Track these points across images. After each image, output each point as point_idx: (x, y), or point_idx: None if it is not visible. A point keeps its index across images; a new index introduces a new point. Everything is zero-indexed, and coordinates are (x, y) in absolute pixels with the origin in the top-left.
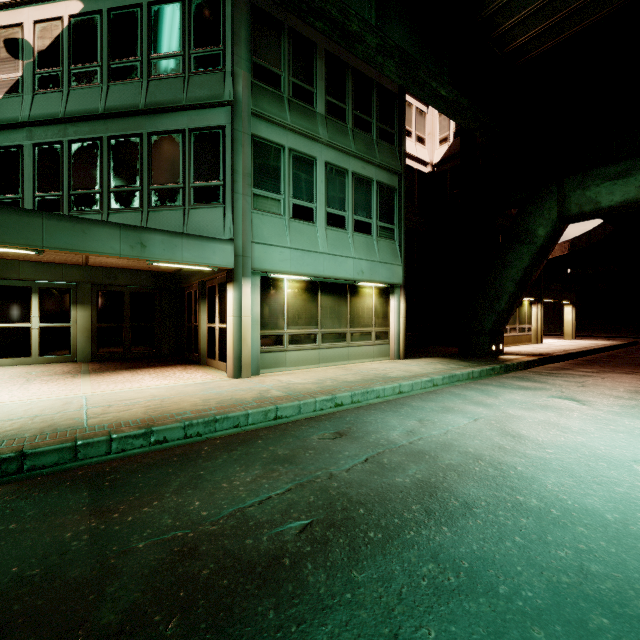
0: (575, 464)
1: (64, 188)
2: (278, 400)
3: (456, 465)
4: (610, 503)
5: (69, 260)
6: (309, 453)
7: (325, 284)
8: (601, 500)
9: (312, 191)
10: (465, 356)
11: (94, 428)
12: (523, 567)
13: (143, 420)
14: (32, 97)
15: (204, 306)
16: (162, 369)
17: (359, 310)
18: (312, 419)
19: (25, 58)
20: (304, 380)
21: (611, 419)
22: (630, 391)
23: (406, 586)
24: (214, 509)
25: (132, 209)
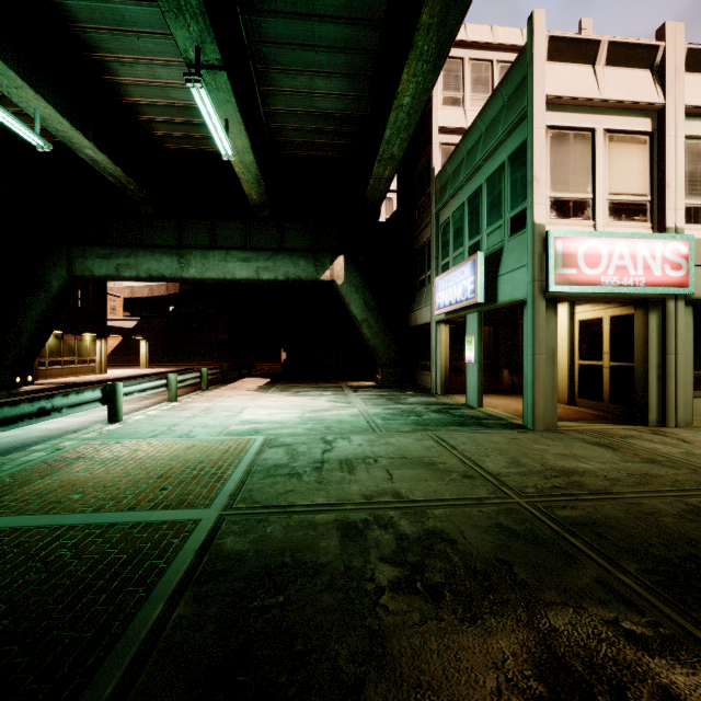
0: None
1: None
2: None
3: None
4: None
5: None
6: None
7: None
8: None
9: None
10: None
11: None
12: None
13: None
14: None
15: None
16: None
17: None
18: None
19: None
20: None
21: None
22: None
23: None
24: None
25: None
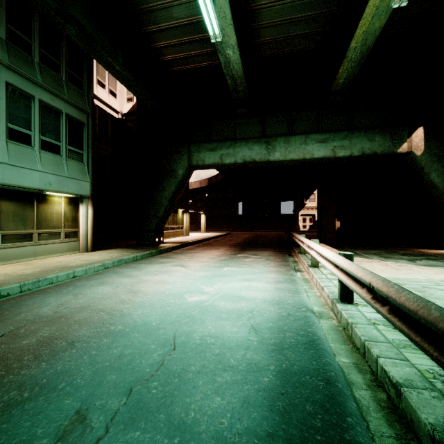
0: (157, 300)
1: None
2: None
3: (83, 319)
4: (160, 316)
5: None
6: None
7: (6, 191)
8: (156, 316)
9: None
10: (139, 246)
11: None
12: (85, 367)
13: None
14: None
15: None
16: None
17: (48, 214)
18: None
19: None
20: None
21: (191, 273)
22: (210, 258)
23: None
24: None
25: None
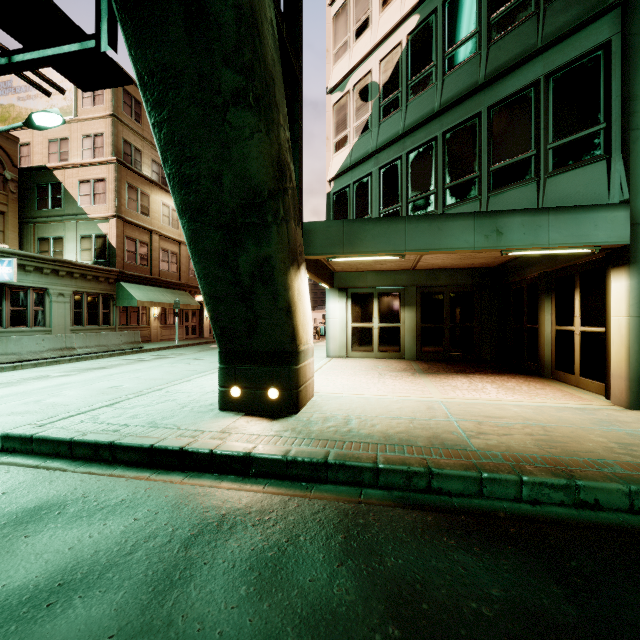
0: None
1: (402, 199)
2: None
3: None
4: None
5: (401, 266)
6: None
7: None
8: None
9: None
10: None
11: (486, 455)
12: None
13: (546, 459)
14: (378, 128)
15: (548, 303)
16: (497, 378)
17: None
18: None
19: (373, 97)
20: None
21: None
22: None
23: None
24: None
25: (468, 200)
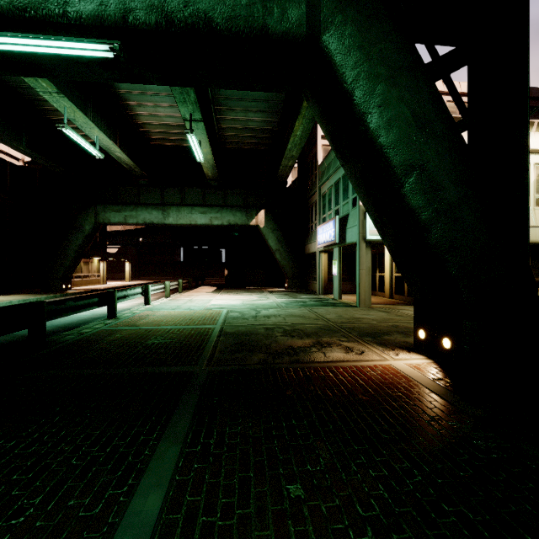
0: None
1: None
2: None
3: None
4: None
5: None
6: None
7: None
8: None
9: None
10: (44, 292)
11: None
12: None
13: None
14: None
15: None
16: None
17: None
18: None
19: None
20: None
21: None
22: None
23: None
24: None
25: None
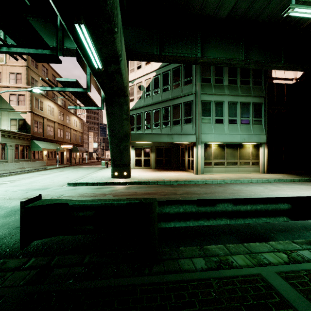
0: (280, 196)
1: (151, 122)
2: (207, 179)
3: (245, 192)
4: None
5: None
6: (210, 187)
7: (228, 144)
8: None
9: (222, 113)
10: (304, 174)
11: (166, 179)
12: None
13: (175, 179)
14: (144, 100)
15: (186, 152)
16: (175, 171)
17: (243, 153)
18: (215, 184)
19: (142, 90)
20: (217, 176)
21: None
22: None
23: (217, 197)
24: (190, 190)
25: (168, 126)
